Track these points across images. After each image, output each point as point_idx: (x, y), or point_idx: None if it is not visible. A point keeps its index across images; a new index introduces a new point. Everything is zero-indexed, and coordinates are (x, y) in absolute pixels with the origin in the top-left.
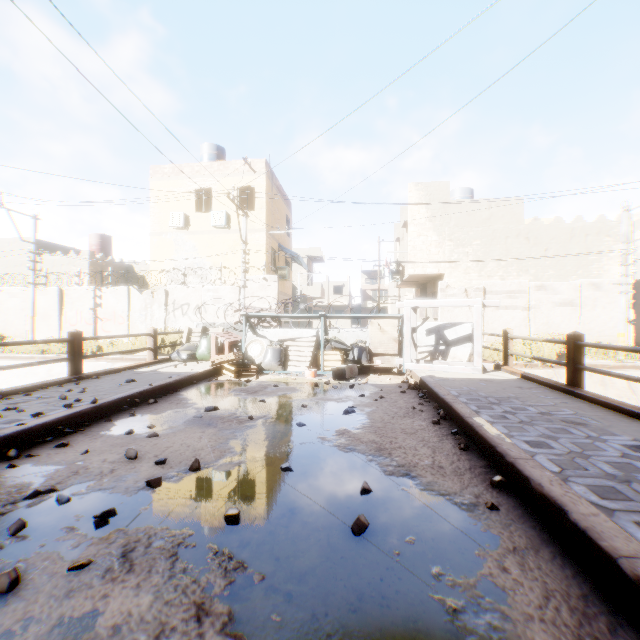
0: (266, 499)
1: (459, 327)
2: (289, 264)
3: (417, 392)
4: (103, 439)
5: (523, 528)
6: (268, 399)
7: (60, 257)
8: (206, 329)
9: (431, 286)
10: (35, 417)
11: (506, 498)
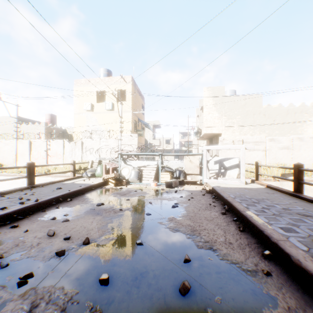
0: (126, 265)
1: (231, 160)
2: (143, 128)
3: (211, 195)
4: (38, 222)
5: (290, 290)
6: (131, 198)
7: (30, 125)
8: (100, 161)
9: (215, 139)
10: (2, 210)
11: (274, 266)
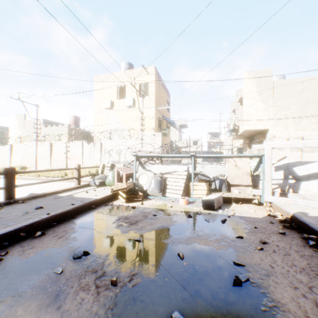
0: None
1: (310, 165)
2: (168, 127)
3: (297, 234)
4: None
5: None
6: (144, 236)
7: (55, 127)
8: (113, 165)
9: (258, 137)
10: None
11: None
